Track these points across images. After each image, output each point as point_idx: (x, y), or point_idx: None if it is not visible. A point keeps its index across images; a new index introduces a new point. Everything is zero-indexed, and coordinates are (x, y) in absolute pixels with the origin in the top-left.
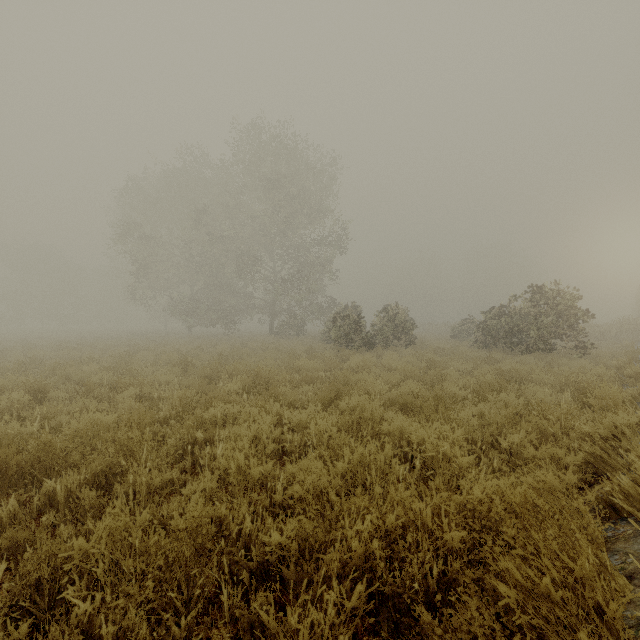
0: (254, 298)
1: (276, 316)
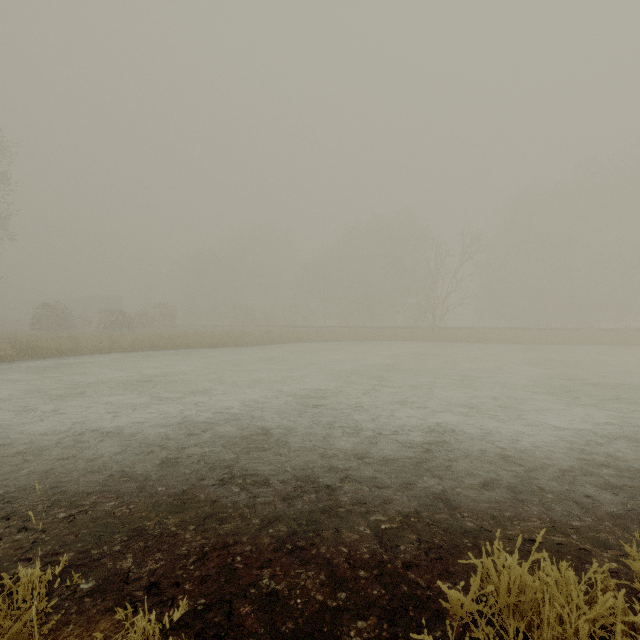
0: None
1: None
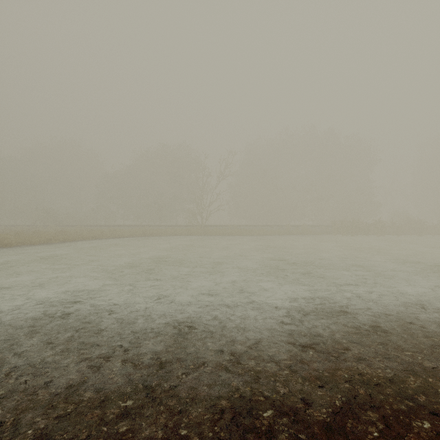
0: None
1: None
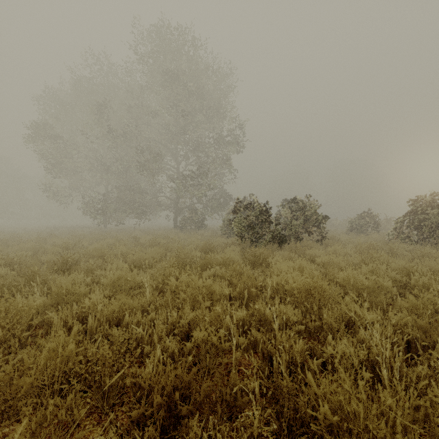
0: (160, 196)
1: (179, 212)
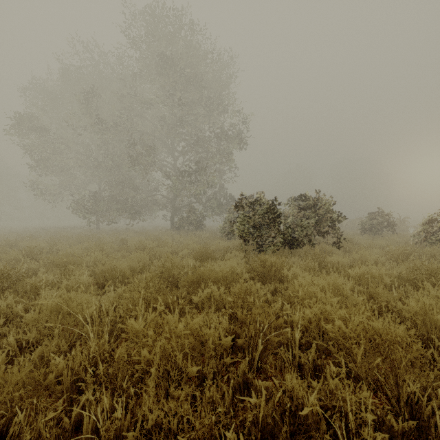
0: (156, 194)
1: (176, 211)
